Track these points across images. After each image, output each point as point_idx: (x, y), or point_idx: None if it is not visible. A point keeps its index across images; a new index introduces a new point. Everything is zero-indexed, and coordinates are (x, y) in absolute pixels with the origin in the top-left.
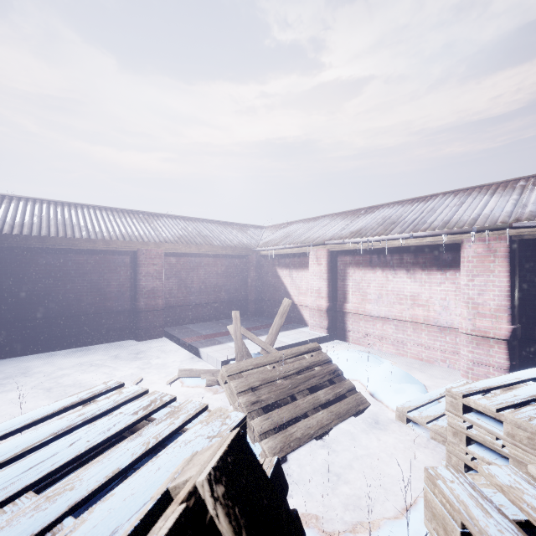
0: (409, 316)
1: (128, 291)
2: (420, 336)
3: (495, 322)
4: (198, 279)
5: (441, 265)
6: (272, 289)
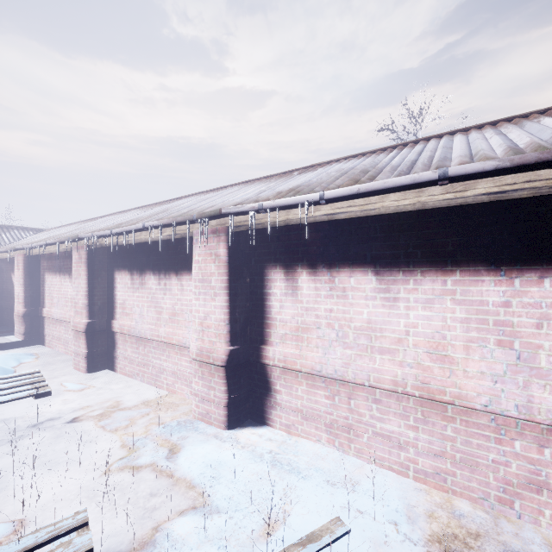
0: (69, 317)
1: None
2: None
3: (81, 317)
4: None
5: None
6: (9, 296)
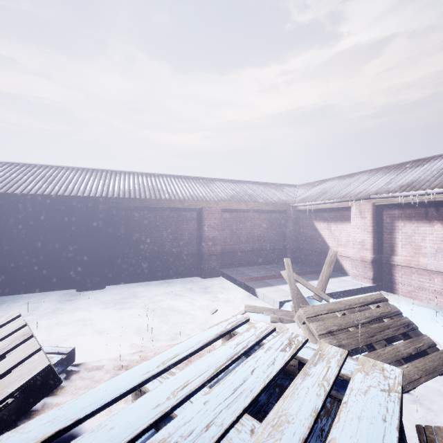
0: None
1: (195, 239)
2: None
3: None
4: (245, 230)
5: None
6: (309, 240)
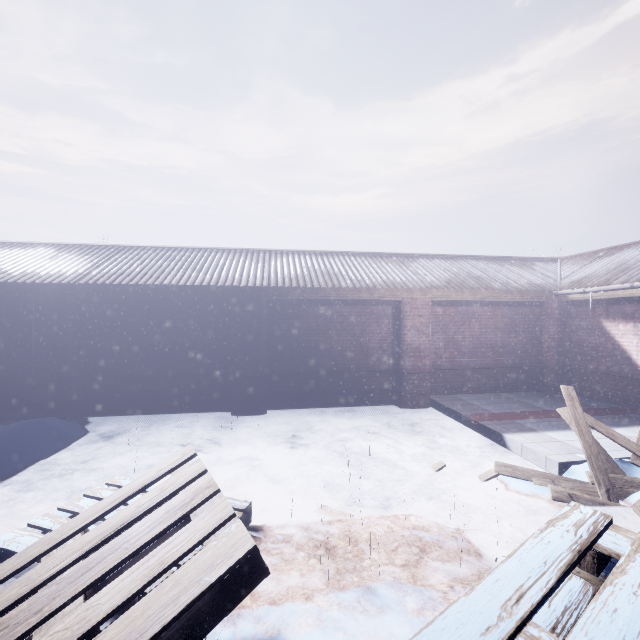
0: None
1: (389, 348)
2: None
3: None
4: (470, 335)
5: None
6: (591, 353)
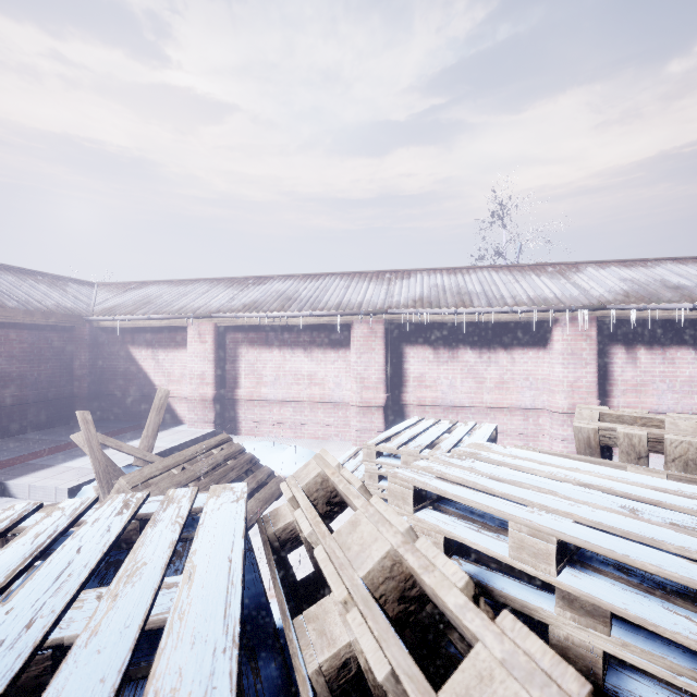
0: (307, 397)
1: None
2: (316, 415)
3: (376, 392)
4: None
5: (335, 344)
6: (121, 378)
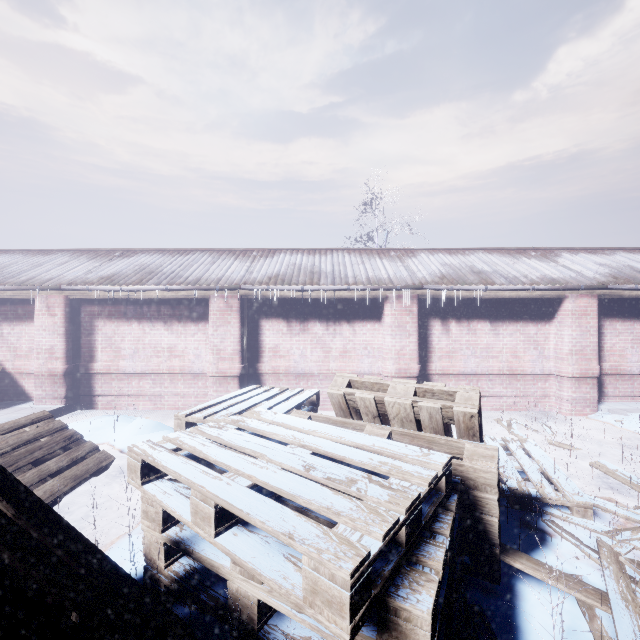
0: (166, 369)
1: None
2: (177, 386)
3: (232, 363)
4: None
5: (195, 317)
6: None
